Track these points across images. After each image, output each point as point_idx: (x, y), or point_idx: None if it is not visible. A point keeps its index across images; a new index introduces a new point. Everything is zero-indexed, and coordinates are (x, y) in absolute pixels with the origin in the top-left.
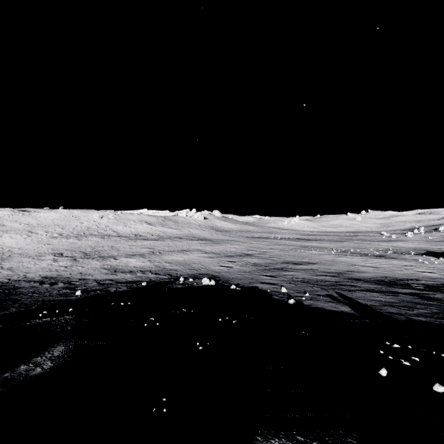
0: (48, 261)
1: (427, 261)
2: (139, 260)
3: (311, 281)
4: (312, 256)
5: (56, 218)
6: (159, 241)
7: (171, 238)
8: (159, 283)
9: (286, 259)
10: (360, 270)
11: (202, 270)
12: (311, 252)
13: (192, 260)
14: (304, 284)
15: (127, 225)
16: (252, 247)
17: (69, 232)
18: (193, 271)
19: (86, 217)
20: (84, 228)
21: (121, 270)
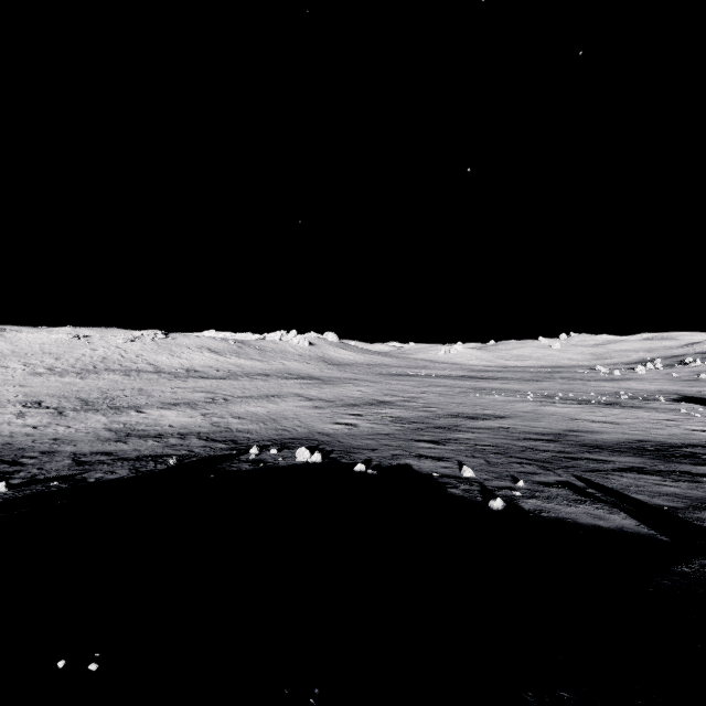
0: (6, 416)
1: (694, 412)
2: (184, 413)
3: (511, 451)
4: (497, 404)
5: (49, 341)
6: (227, 381)
7: (250, 376)
8: (204, 459)
9: (452, 410)
10: (590, 428)
11: (299, 432)
12: (493, 398)
13: (283, 413)
14: (503, 459)
15: (175, 354)
16: (390, 389)
17: (68, 366)
18: (281, 433)
19: (103, 340)
20: (96, 359)
21: (141, 433)
